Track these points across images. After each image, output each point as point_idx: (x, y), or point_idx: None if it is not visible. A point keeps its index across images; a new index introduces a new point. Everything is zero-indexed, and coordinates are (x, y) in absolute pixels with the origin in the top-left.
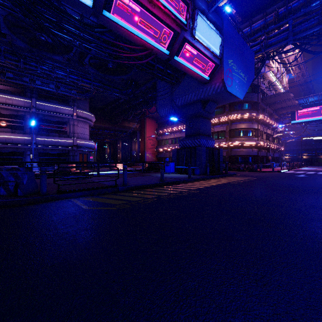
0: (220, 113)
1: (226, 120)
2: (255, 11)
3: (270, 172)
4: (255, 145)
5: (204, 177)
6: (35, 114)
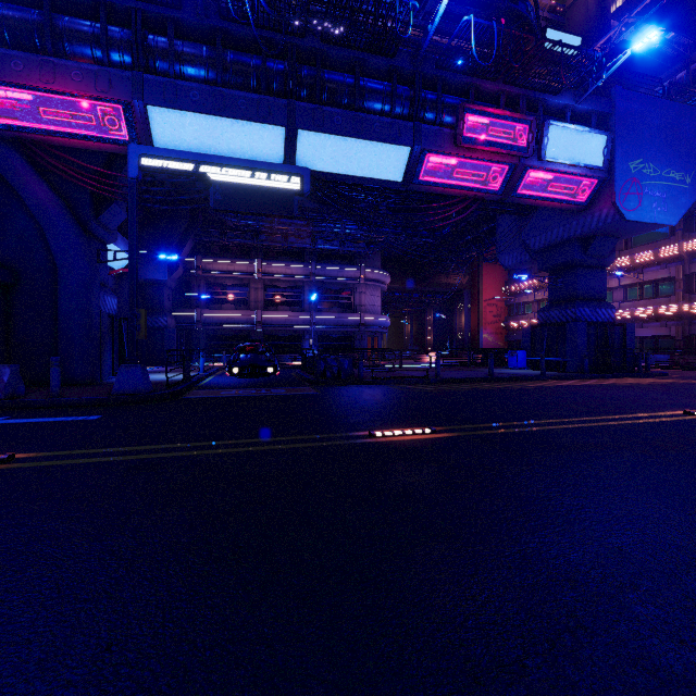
0: (661, 237)
1: (675, 253)
2: None
3: None
4: None
5: (573, 376)
6: (314, 284)
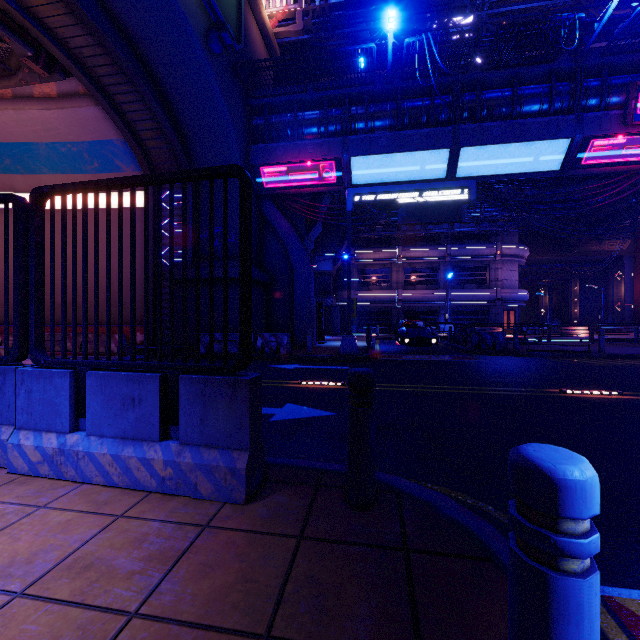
0: None
1: None
2: None
3: None
4: None
5: None
6: (449, 264)
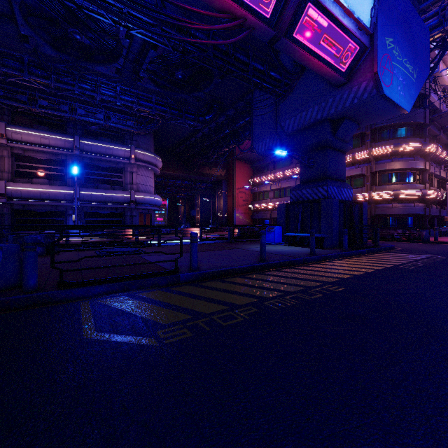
0: (355, 146)
1: (365, 157)
2: None
3: None
4: (421, 197)
5: (339, 254)
6: (79, 159)
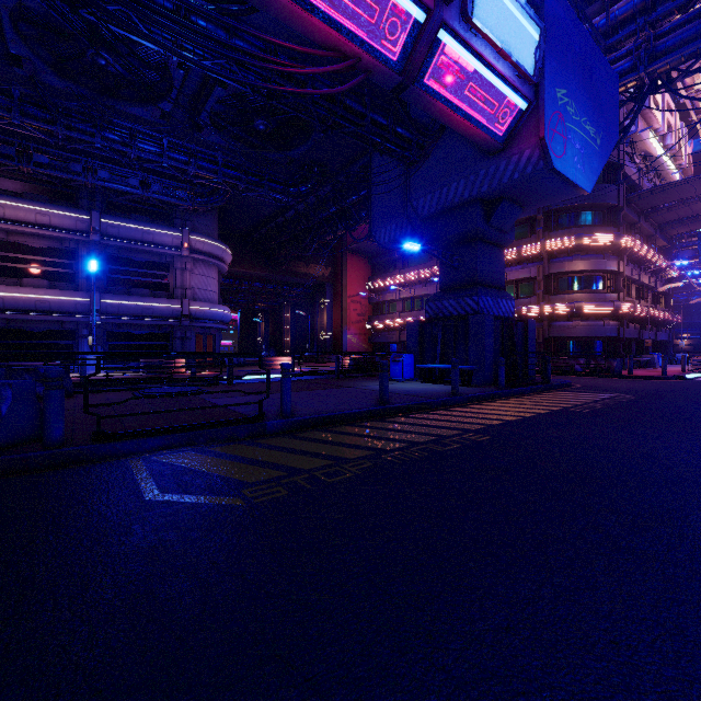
0: (522, 236)
1: (536, 253)
2: None
3: (659, 380)
4: (613, 312)
5: (493, 393)
6: (99, 248)
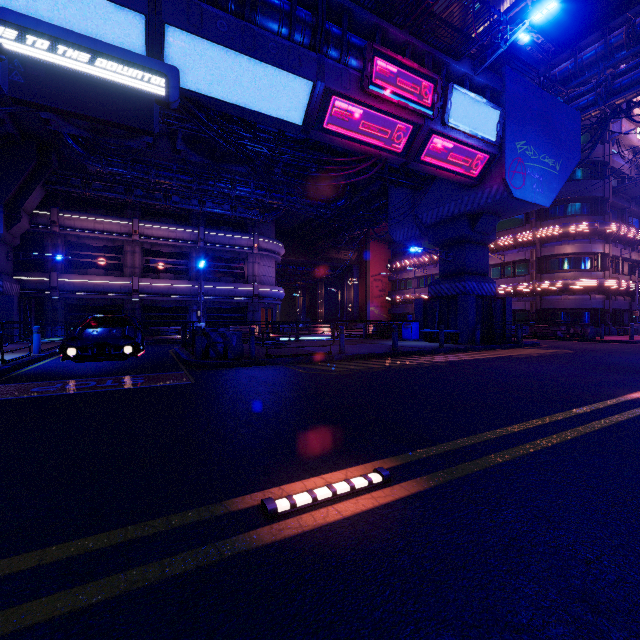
0: (518, 225)
1: (530, 239)
2: (584, 28)
3: (623, 343)
4: (597, 288)
5: (469, 348)
6: (203, 251)
